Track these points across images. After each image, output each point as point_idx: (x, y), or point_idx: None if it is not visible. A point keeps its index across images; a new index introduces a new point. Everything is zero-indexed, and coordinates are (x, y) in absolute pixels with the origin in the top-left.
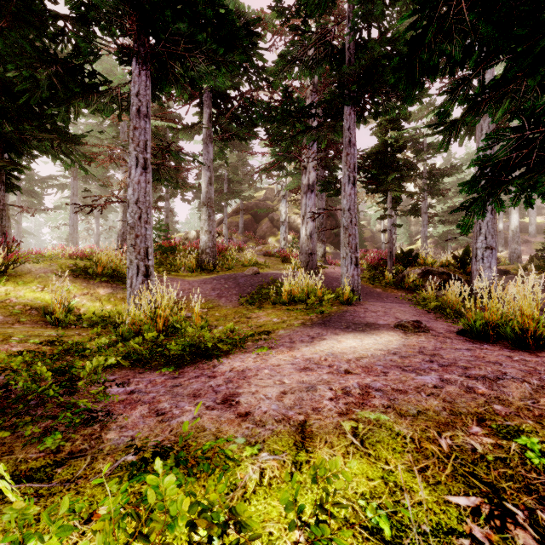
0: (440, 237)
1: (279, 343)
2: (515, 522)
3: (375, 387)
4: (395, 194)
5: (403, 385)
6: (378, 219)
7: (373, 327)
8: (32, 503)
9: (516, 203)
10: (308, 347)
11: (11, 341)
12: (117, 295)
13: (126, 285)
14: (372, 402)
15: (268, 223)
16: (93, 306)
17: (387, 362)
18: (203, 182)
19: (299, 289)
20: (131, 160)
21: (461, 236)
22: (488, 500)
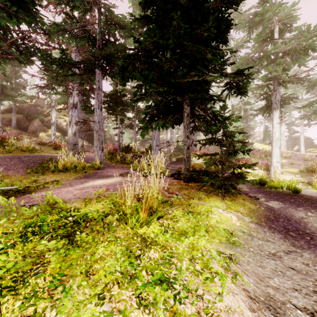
0: (142, 140)
1: (64, 185)
2: (141, 201)
3: (111, 188)
4: (121, 117)
5: (120, 186)
6: (113, 128)
7: (110, 176)
8: (3, 208)
9: (156, 129)
10: (81, 184)
11: None
12: None
13: None
14: (110, 190)
15: (39, 122)
16: None
17: (115, 184)
18: None
19: (70, 162)
20: None
21: (151, 140)
22: (137, 199)
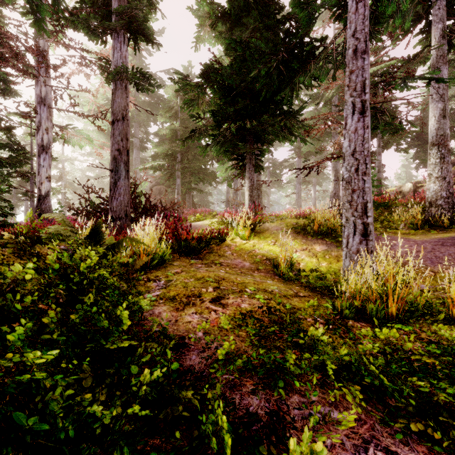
0: None
1: None
2: None
3: None
4: None
5: None
6: None
7: None
8: None
9: None
10: None
11: (244, 294)
12: (332, 252)
13: (340, 243)
14: None
15: None
16: (310, 261)
17: None
18: (431, 118)
19: None
20: (346, 109)
21: None
22: None
